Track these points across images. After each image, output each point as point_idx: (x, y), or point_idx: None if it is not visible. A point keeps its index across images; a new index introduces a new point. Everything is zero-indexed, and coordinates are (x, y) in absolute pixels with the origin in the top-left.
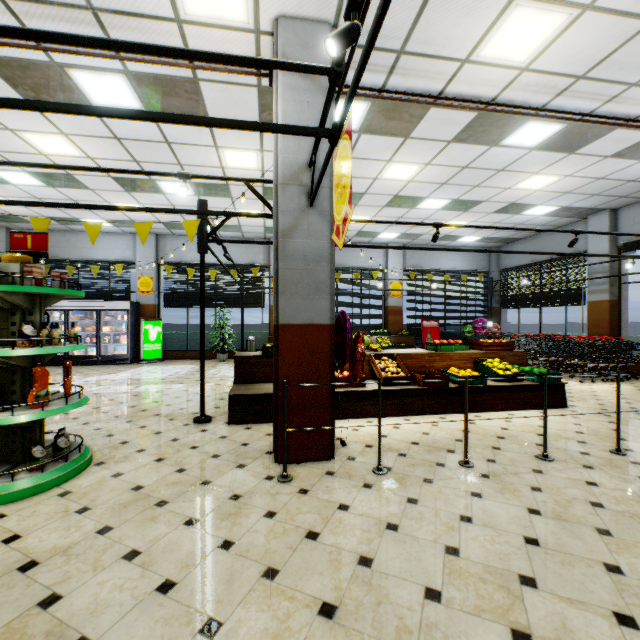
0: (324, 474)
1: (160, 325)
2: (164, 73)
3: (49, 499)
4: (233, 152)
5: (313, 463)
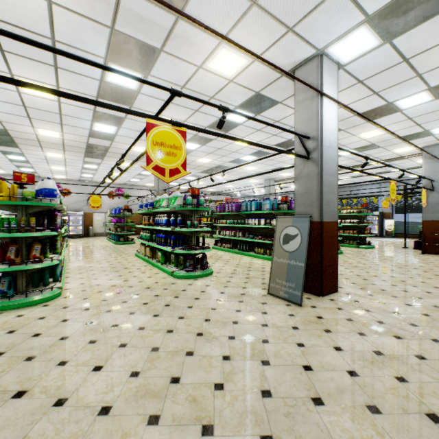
0: (434, 255)
1: (392, 221)
2: (392, 158)
3: (369, 249)
4: (420, 160)
5: (433, 254)
